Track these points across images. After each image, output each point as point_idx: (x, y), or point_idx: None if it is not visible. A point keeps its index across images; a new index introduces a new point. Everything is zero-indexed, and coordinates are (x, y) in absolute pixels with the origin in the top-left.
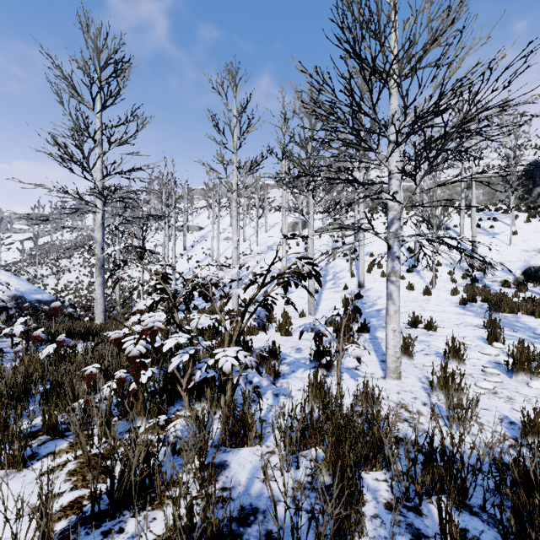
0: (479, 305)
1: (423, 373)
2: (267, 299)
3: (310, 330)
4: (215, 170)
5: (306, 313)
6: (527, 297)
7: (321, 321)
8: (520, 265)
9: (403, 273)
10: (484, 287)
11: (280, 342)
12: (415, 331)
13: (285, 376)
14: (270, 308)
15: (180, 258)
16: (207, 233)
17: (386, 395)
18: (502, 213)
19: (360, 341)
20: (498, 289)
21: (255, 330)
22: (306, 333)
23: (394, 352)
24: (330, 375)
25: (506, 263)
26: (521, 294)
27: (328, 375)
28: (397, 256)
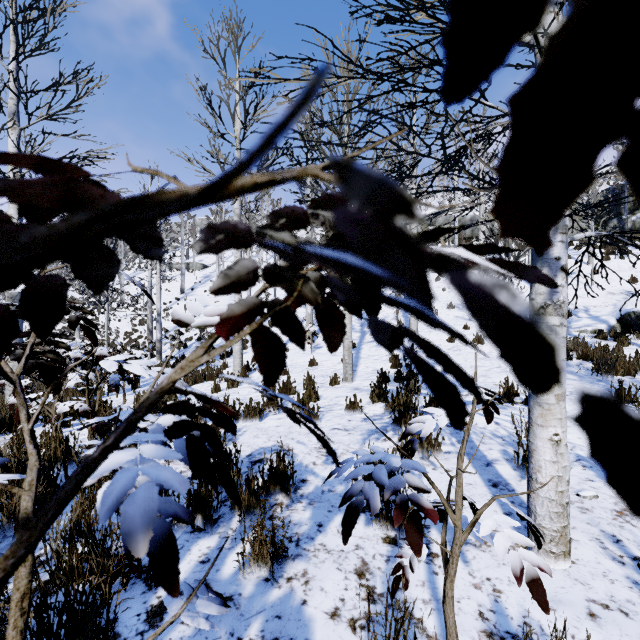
0: (577, 363)
1: (596, 522)
2: (180, 403)
3: (378, 497)
4: (208, 170)
5: (340, 378)
6: (636, 352)
7: (364, 391)
8: (610, 311)
9: (465, 322)
10: (577, 339)
11: (298, 435)
12: (512, 408)
13: (301, 548)
14: (288, 370)
15: (175, 304)
16: (213, 272)
17: (570, 630)
18: (574, 249)
19: (442, 438)
20: (591, 342)
21: (257, 412)
22: (342, 416)
23: (556, 492)
24: (402, 537)
25: (592, 309)
26: (623, 347)
27: (398, 537)
28: (562, 266)
